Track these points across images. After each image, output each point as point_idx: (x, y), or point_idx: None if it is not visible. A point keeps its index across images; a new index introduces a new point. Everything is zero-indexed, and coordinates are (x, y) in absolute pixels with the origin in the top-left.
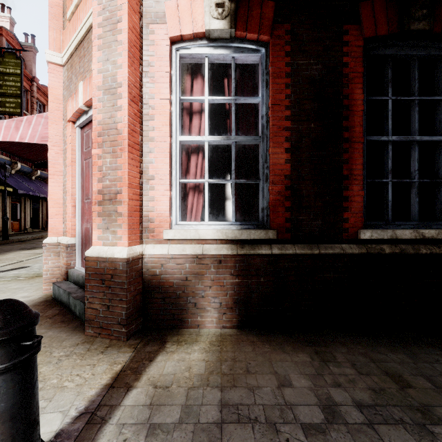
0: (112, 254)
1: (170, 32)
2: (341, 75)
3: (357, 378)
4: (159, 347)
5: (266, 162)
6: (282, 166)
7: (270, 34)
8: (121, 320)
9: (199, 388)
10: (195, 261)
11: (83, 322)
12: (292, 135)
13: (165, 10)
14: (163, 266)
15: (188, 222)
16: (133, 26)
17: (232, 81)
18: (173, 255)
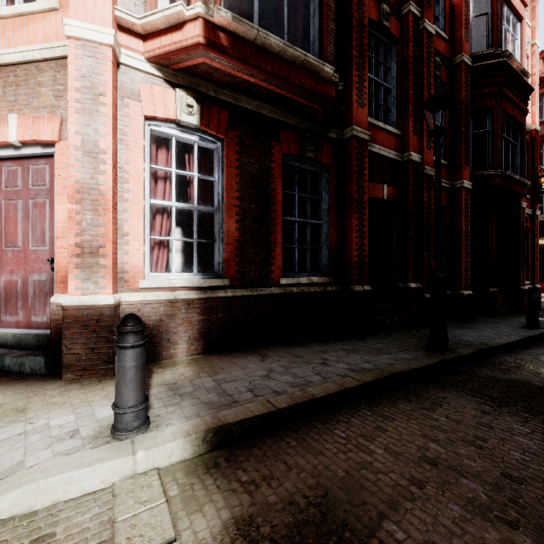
0: (97, 302)
1: (145, 111)
2: (270, 175)
3: (280, 359)
4: (148, 372)
5: (222, 228)
6: (234, 233)
7: (225, 135)
8: (108, 358)
9: (196, 379)
10: (168, 305)
11: (43, 375)
12: (240, 211)
13: (140, 91)
14: (140, 311)
15: (159, 273)
16: (114, 101)
17: (195, 161)
18: (149, 301)
